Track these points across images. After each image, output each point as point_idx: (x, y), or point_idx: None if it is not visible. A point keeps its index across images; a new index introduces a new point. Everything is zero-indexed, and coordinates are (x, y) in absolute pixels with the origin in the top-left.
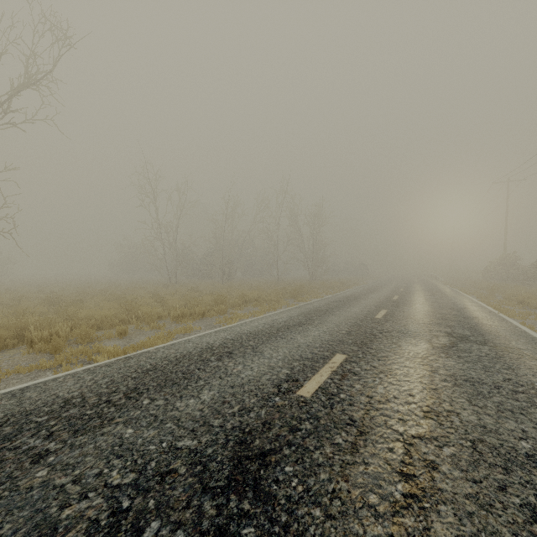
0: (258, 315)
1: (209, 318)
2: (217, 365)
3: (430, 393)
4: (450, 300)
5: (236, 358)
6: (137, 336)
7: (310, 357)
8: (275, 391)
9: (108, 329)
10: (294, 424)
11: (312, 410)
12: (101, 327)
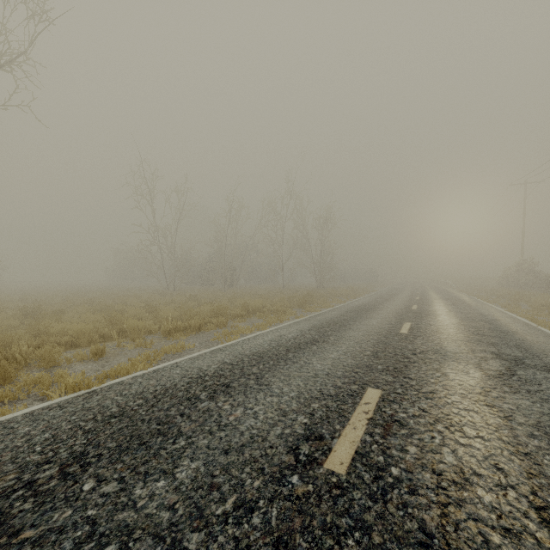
0: (262, 329)
1: (206, 332)
2: (208, 408)
3: (524, 464)
4: (476, 310)
5: (234, 395)
6: (116, 357)
7: (333, 393)
8: (291, 461)
9: (85, 347)
10: (330, 548)
11: (354, 507)
12: (77, 344)
